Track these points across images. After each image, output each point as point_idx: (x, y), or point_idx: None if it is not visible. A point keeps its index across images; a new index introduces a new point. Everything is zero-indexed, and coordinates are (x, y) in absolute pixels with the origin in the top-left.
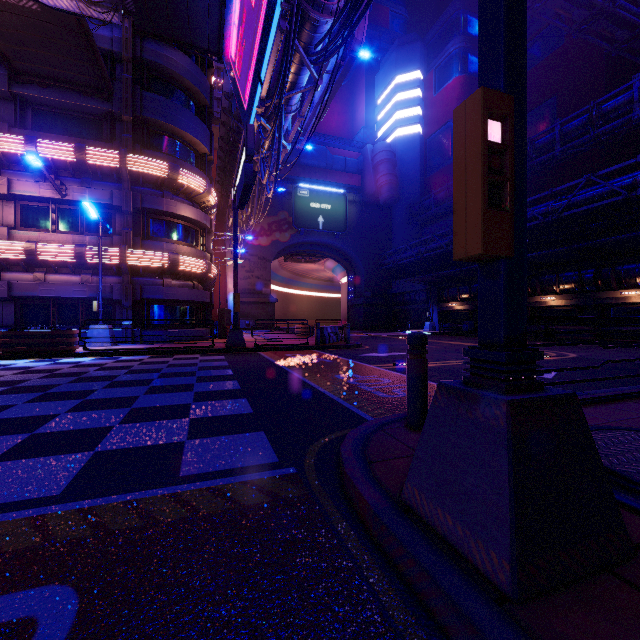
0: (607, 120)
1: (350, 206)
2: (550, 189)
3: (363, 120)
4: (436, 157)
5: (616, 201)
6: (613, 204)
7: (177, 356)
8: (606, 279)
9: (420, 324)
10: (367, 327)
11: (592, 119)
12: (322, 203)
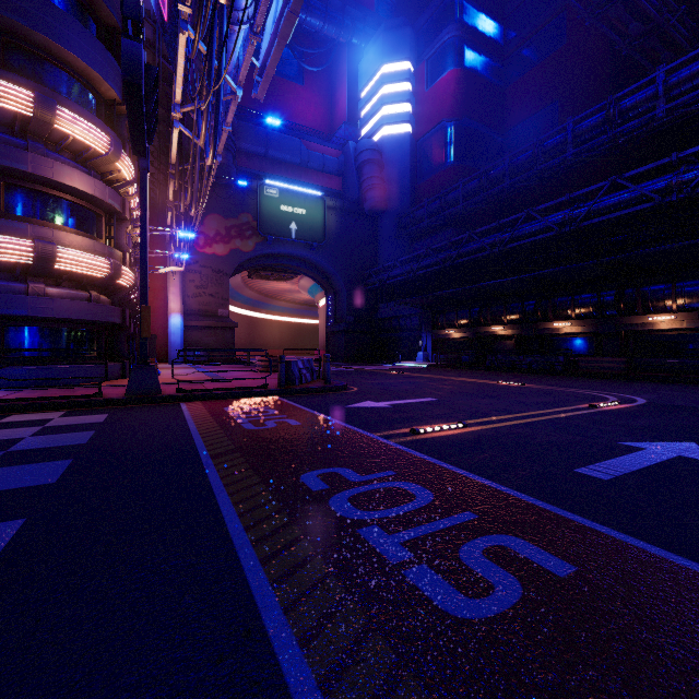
0: (625, 119)
1: (329, 213)
2: (567, 194)
3: (344, 115)
4: (428, 162)
5: (644, 209)
6: (640, 213)
7: (11, 417)
8: (630, 302)
9: (411, 354)
10: (349, 358)
11: (609, 117)
12: (295, 206)
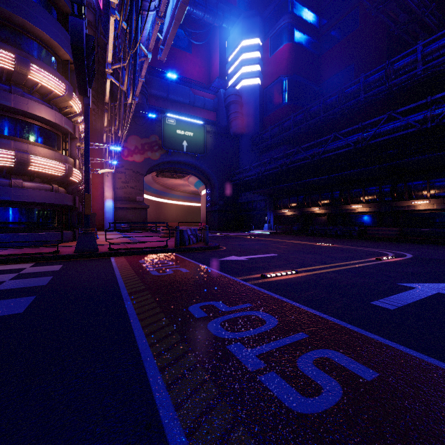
0: (397, 75)
1: (208, 135)
2: (360, 123)
3: (217, 72)
4: (271, 102)
5: (409, 133)
6: (406, 135)
7: None
8: (400, 192)
9: (260, 225)
10: (221, 228)
11: (387, 74)
12: (186, 131)
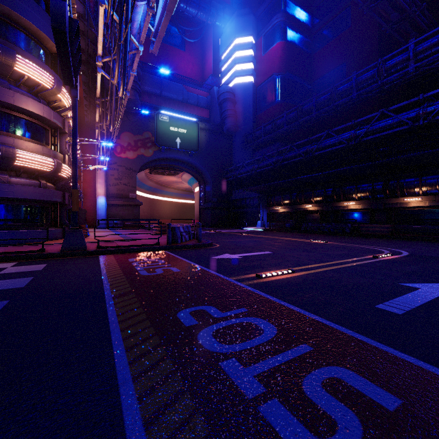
0: (389, 73)
1: (201, 132)
2: (353, 120)
3: (211, 70)
4: (264, 100)
5: (401, 130)
6: (399, 132)
7: None
8: (392, 189)
9: (253, 222)
10: (214, 225)
11: (379, 72)
12: (179, 128)
